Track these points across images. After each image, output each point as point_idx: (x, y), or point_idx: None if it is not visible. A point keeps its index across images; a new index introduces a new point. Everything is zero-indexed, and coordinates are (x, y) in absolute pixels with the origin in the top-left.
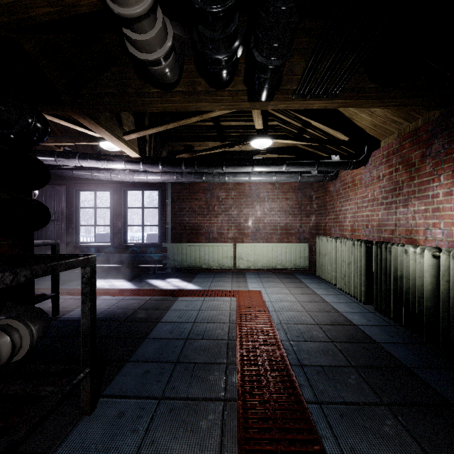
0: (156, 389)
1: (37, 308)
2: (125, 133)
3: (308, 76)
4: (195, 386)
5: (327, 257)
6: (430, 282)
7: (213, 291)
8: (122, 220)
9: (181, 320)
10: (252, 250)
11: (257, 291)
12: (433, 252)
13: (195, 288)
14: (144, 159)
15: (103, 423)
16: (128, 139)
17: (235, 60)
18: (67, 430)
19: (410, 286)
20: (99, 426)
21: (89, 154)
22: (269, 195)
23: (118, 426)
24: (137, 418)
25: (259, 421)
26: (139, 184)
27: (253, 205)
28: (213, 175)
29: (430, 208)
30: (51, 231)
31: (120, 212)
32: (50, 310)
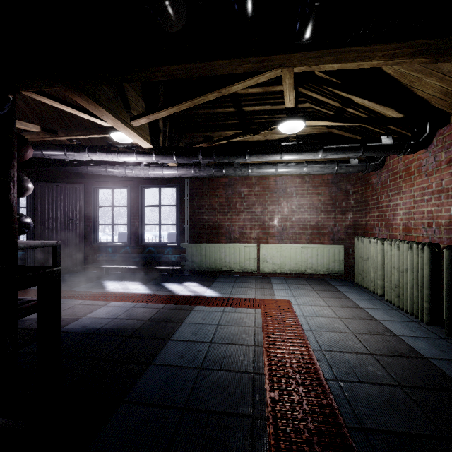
0: None
1: None
2: (132, 117)
3: None
4: None
5: (369, 261)
6: None
7: (235, 300)
8: (139, 219)
9: (195, 339)
10: (278, 251)
11: (285, 302)
12: None
13: (214, 295)
14: (157, 149)
15: None
16: (137, 125)
17: None
18: None
19: None
20: None
21: (98, 147)
22: (297, 190)
23: None
24: None
25: None
26: (156, 180)
27: (279, 201)
28: (234, 168)
29: None
30: (69, 230)
31: (138, 210)
32: None
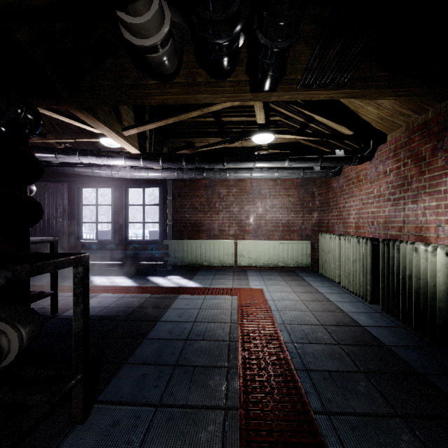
0: (153, 395)
1: (29, 309)
2: (124, 128)
3: (314, 64)
4: (194, 392)
5: (330, 254)
6: (444, 282)
7: (214, 289)
8: (123, 217)
9: (181, 320)
10: (253, 247)
11: (258, 290)
12: (447, 251)
13: (196, 285)
14: (144, 155)
15: (96, 434)
16: (128, 134)
17: (236, 46)
18: (57, 441)
19: (421, 286)
20: (92, 437)
21: (89, 151)
22: (270, 192)
23: (111, 437)
24: (132, 428)
25: (263, 434)
26: (140, 181)
27: (254, 202)
28: (214, 171)
29: (443, 204)
30: (53, 228)
31: (122, 209)
32: (49, 308)
